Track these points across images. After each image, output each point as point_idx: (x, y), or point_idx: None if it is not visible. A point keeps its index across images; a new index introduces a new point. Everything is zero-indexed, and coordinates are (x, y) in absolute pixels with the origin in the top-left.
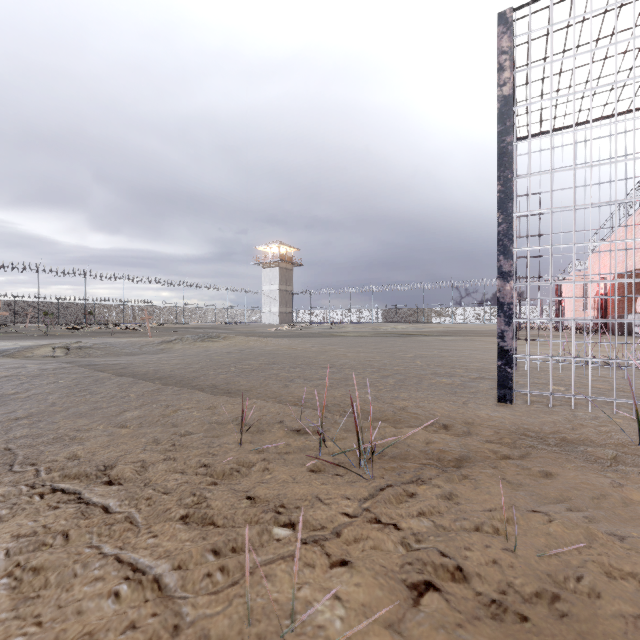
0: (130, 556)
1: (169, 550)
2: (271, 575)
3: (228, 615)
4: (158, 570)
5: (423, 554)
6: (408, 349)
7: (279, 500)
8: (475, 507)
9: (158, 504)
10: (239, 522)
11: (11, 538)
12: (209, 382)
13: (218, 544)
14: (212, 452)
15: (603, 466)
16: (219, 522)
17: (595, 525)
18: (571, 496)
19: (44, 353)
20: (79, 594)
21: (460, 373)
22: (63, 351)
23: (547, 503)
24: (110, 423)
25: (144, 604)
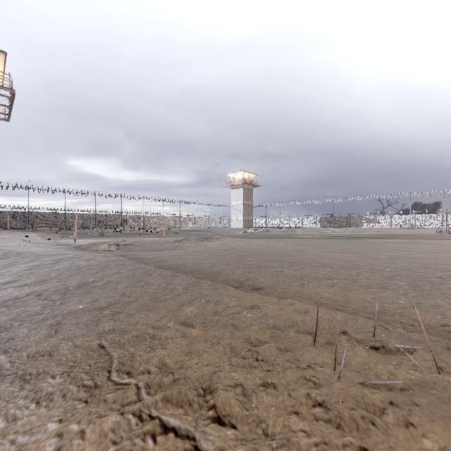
0: None
1: None
2: None
3: None
4: None
5: None
6: (372, 250)
7: None
8: None
9: None
10: None
11: None
12: (232, 277)
13: None
14: (309, 379)
15: None
16: None
17: None
18: None
19: (104, 248)
20: None
21: None
22: (115, 247)
23: None
24: (177, 320)
25: None
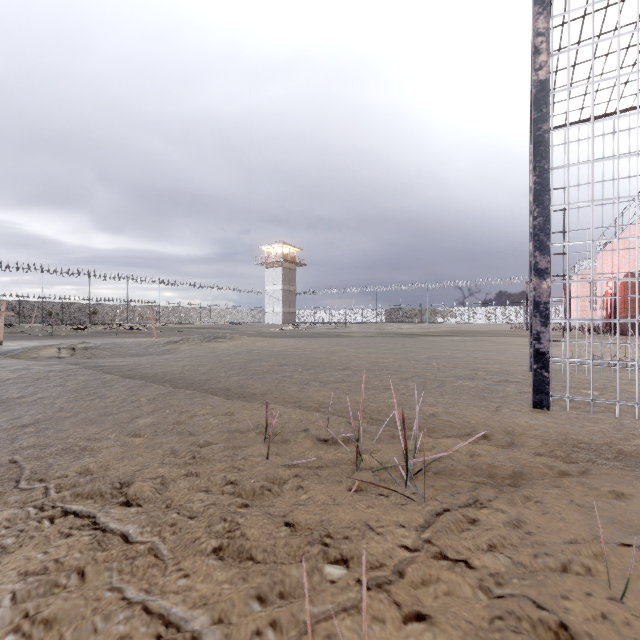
0: (160, 605)
1: (205, 596)
2: (335, 635)
3: None
4: (195, 625)
5: (514, 605)
6: (419, 350)
7: (323, 528)
8: (553, 538)
9: (185, 532)
10: (281, 556)
11: (18, 577)
12: (221, 385)
13: (263, 588)
14: (237, 466)
15: None
16: (258, 557)
17: None
18: None
19: (49, 354)
20: None
21: (481, 376)
22: (69, 352)
23: (633, 533)
24: (122, 431)
25: None
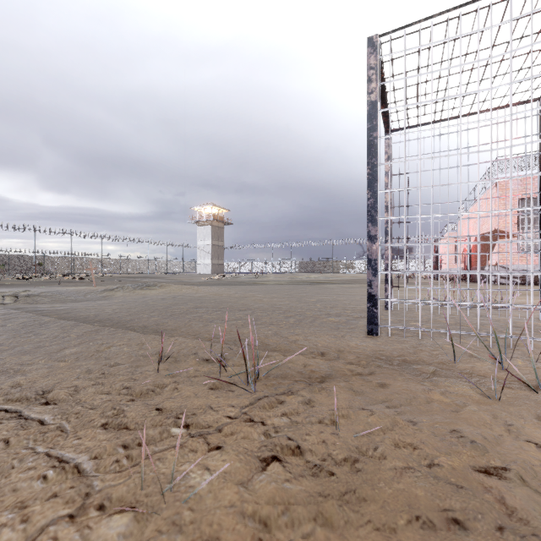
0: (58, 452)
1: (89, 447)
2: (163, 458)
3: (127, 484)
4: (79, 460)
5: (276, 439)
6: (313, 295)
7: (180, 409)
8: (323, 408)
9: (85, 416)
10: (147, 426)
11: None
12: (141, 323)
13: (127, 441)
14: (134, 378)
15: (424, 378)
16: (131, 427)
17: (400, 416)
18: (393, 398)
19: None
20: (15, 479)
21: (348, 313)
22: (12, 299)
23: (375, 404)
24: (51, 358)
25: (65, 481)
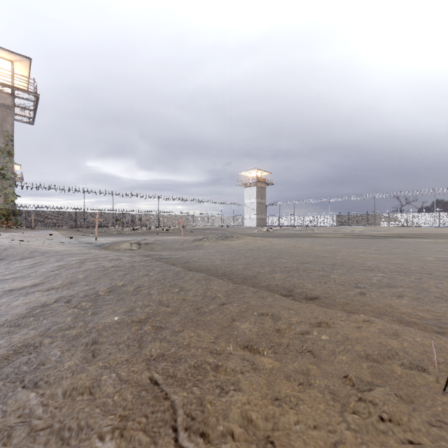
0: None
1: None
2: None
3: None
4: None
5: None
6: (412, 251)
7: None
8: None
9: None
10: None
11: None
12: (274, 283)
13: None
14: None
15: None
16: None
17: None
18: None
19: (126, 247)
20: None
21: None
22: (137, 246)
23: None
24: (236, 343)
25: None
